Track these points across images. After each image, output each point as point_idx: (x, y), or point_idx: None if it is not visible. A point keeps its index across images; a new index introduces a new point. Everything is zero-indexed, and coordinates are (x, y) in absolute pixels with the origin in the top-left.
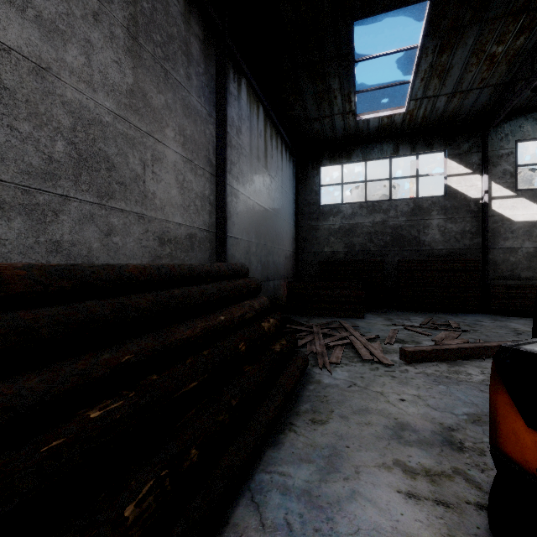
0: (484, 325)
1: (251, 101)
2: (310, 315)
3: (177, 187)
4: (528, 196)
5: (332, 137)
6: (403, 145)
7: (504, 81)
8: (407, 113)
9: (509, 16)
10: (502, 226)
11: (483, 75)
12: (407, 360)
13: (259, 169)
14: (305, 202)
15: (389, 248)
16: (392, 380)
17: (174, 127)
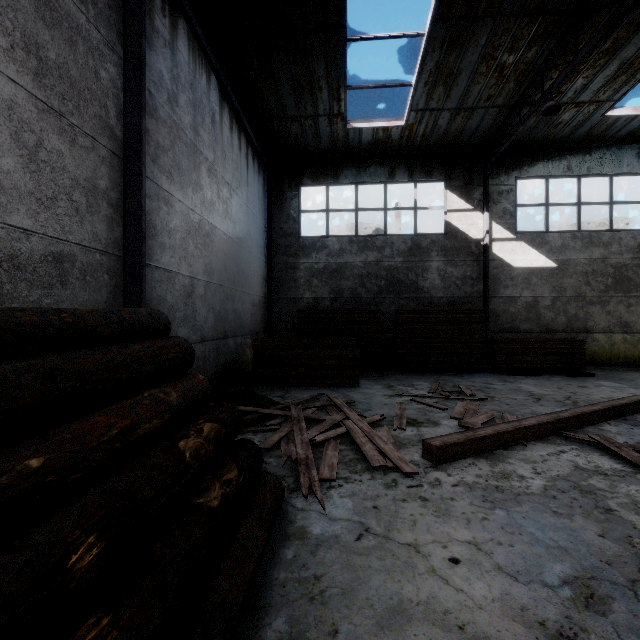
0: (497, 388)
1: (196, 61)
2: (287, 385)
3: (18, 154)
4: (526, 240)
5: (315, 148)
6: (399, 169)
7: (510, 104)
8: (406, 128)
9: (526, 15)
10: (502, 273)
11: (490, 91)
12: (434, 460)
13: (211, 171)
14: (280, 232)
15: (384, 295)
16: (424, 508)
17: (7, 27)
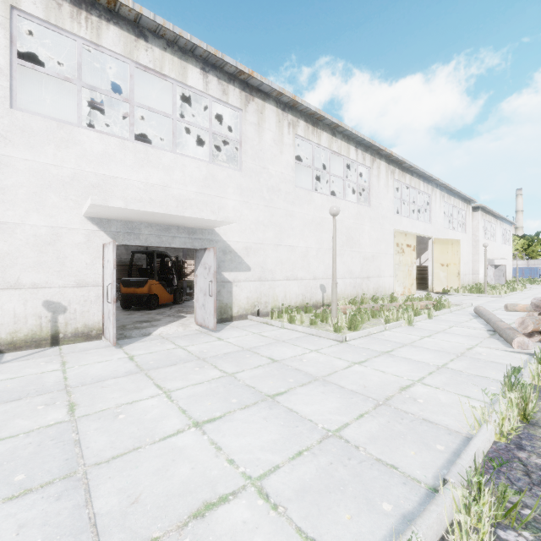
0: None
1: None
2: None
3: None
4: None
5: None
6: None
7: None
8: None
9: None
10: (155, 249)
11: None
12: None
13: None
14: None
15: None
16: None
17: None
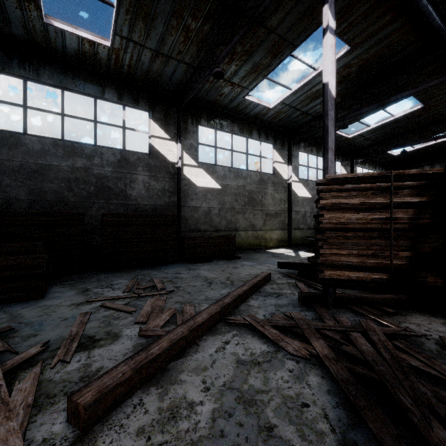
0: (183, 277)
1: None
2: None
3: None
4: (205, 168)
5: (5, 31)
6: (109, 89)
7: (194, 65)
8: (113, 51)
9: None
10: (190, 189)
11: (180, 47)
12: (81, 426)
13: None
14: None
15: (94, 200)
16: None
17: None
